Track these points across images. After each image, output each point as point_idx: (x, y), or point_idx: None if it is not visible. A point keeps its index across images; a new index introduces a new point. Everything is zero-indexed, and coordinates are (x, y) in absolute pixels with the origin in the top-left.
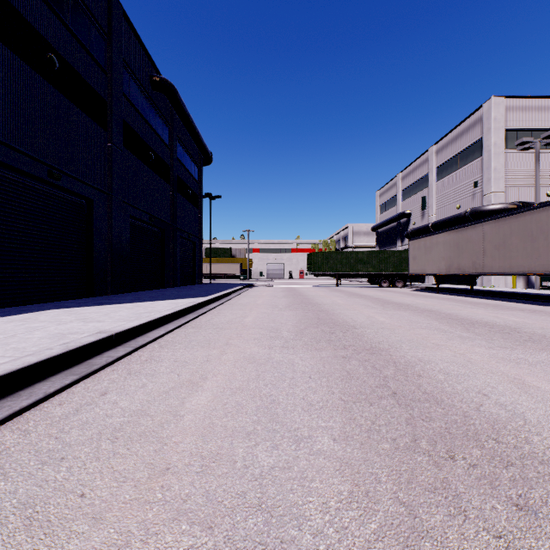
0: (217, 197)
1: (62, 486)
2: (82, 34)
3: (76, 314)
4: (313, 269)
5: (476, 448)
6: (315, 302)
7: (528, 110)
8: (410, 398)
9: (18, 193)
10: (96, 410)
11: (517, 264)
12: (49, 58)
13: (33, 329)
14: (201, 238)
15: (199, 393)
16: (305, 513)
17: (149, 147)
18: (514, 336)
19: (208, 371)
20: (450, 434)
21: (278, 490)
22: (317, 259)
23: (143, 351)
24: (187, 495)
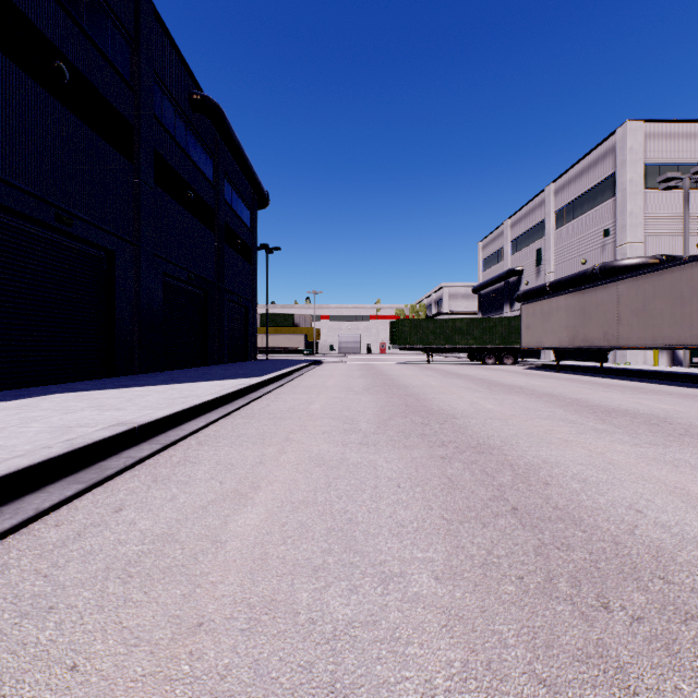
0: (276, 249)
1: (45, 653)
2: (100, 38)
3: (89, 400)
4: (398, 341)
5: (638, 591)
6: (402, 383)
7: (674, 138)
8: (537, 516)
9: (16, 243)
10: (106, 534)
11: (663, 334)
12: (57, 67)
13: (31, 420)
14: (255, 302)
15: (249, 508)
16: (400, 697)
17: (188, 184)
18: (665, 429)
19: (261, 477)
20: (599, 570)
21: (360, 659)
22: (403, 329)
23: (176, 450)
24: (227, 667)
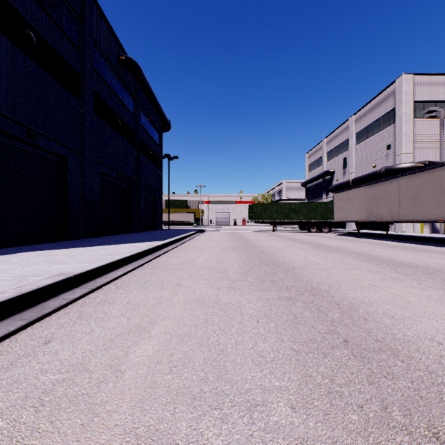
0: (175, 158)
1: None
2: (57, 16)
3: (45, 257)
4: (254, 217)
5: None
6: (257, 244)
7: (433, 85)
8: (363, 347)
9: None
10: (32, 363)
11: (429, 212)
12: (27, 34)
13: None
14: (161, 192)
15: (146, 340)
16: None
17: (117, 115)
18: (440, 277)
19: (157, 314)
20: (422, 398)
21: None
22: (257, 209)
23: (99, 293)
24: None
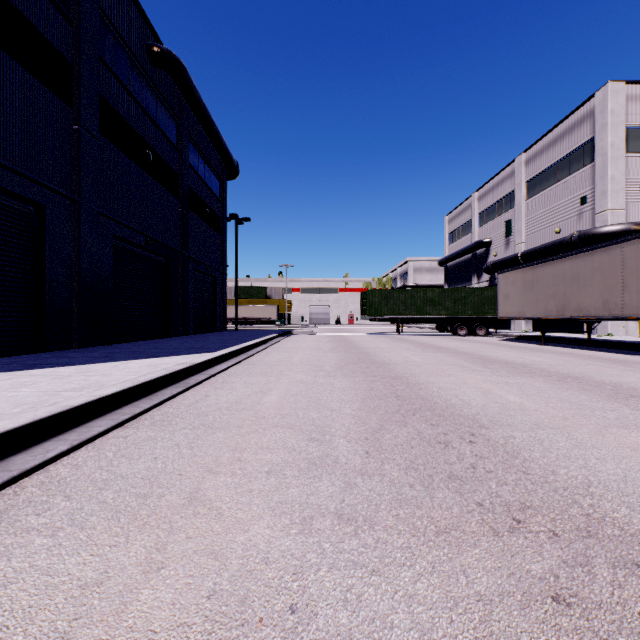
0: (245, 220)
1: None
2: None
3: None
4: (368, 312)
5: None
6: (379, 359)
7: None
8: None
9: None
10: None
11: None
12: None
13: None
14: (224, 272)
15: None
16: None
17: (146, 143)
18: None
19: None
20: None
21: None
22: (373, 300)
23: None
24: None
